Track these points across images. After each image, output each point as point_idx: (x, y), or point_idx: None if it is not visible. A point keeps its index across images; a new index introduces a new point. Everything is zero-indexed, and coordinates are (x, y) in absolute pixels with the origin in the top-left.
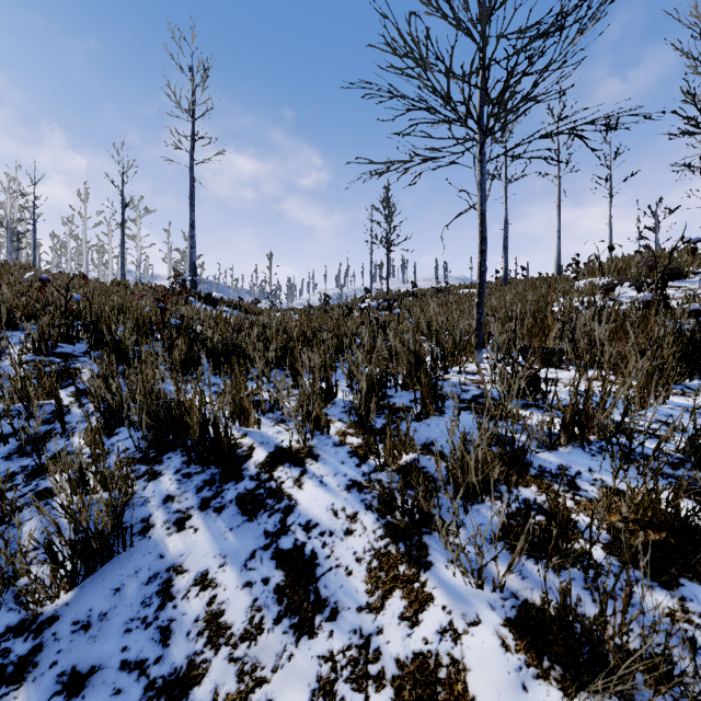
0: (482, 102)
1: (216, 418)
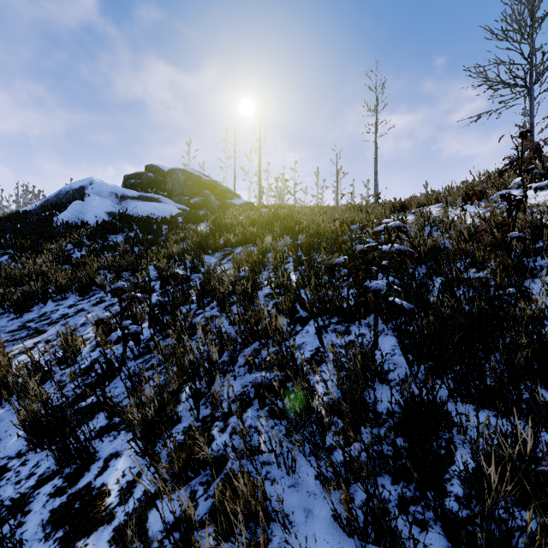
0: (531, 71)
1: (405, 202)
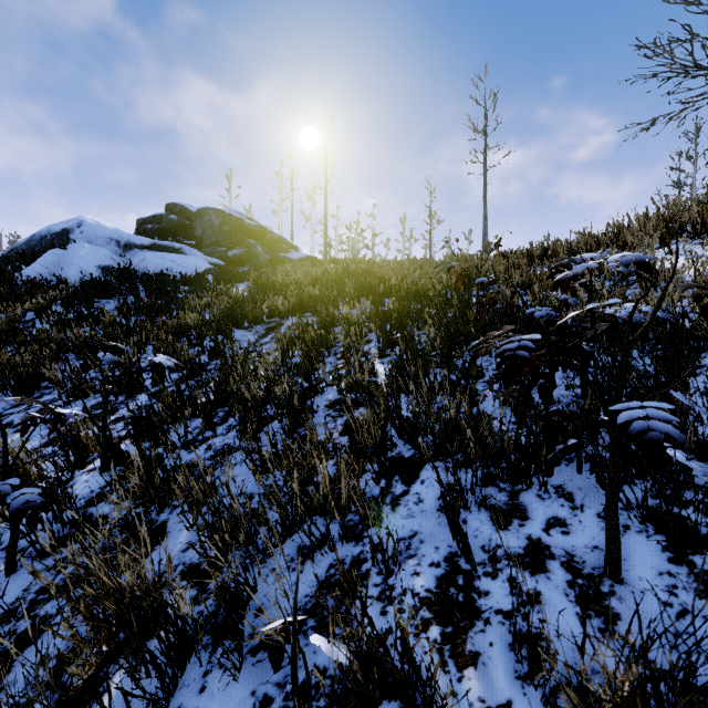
0: None
1: (549, 247)
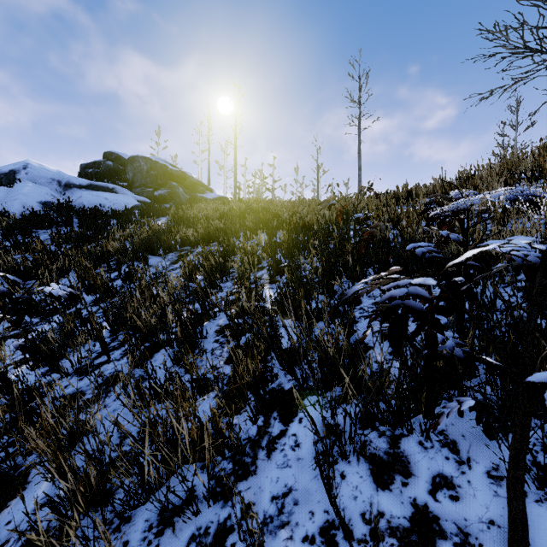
0: None
1: (412, 190)
